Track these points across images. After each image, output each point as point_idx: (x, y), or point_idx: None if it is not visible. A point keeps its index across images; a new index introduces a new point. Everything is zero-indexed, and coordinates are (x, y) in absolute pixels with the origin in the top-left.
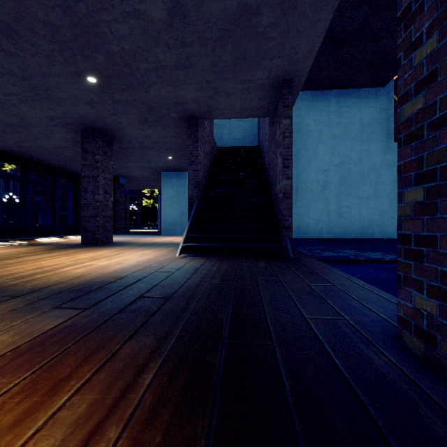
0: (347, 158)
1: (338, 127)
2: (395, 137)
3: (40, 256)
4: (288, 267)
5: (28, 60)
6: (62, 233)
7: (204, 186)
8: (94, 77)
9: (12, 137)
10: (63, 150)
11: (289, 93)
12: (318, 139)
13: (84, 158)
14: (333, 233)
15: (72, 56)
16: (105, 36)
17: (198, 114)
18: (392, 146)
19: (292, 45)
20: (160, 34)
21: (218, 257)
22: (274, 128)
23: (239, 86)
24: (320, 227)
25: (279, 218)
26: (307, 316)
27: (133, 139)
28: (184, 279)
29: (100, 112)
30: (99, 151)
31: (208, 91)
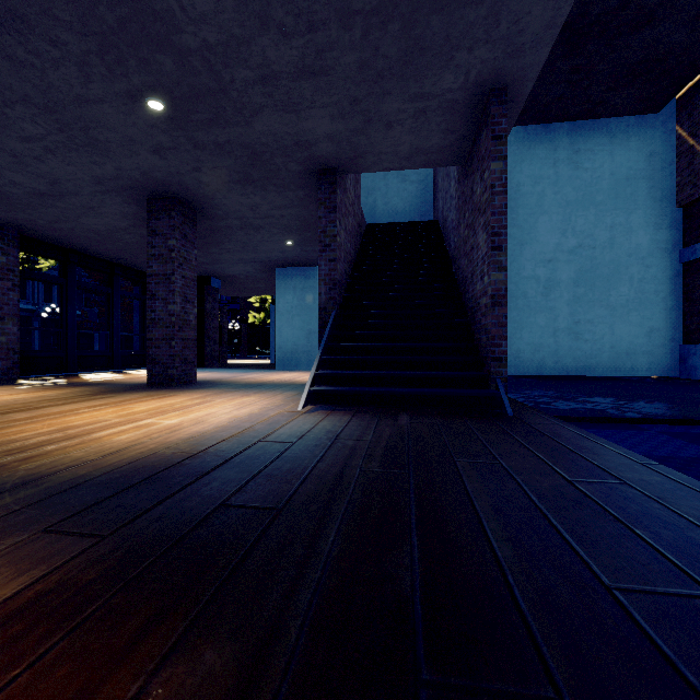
0: (589, 239)
1: (572, 186)
2: (679, 199)
3: (72, 406)
4: (510, 436)
5: (49, 74)
6: (123, 366)
7: (345, 287)
8: (160, 100)
9: (42, 215)
10: (121, 234)
11: (502, 114)
12: (537, 207)
13: (150, 244)
14: (564, 367)
15: (121, 63)
16: (172, 18)
17: (336, 163)
18: (670, 216)
19: (515, 16)
20: (270, 7)
21: (372, 411)
22: (469, 184)
23: (409, 106)
24: (541, 356)
25: (480, 342)
26: (610, 580)
27: (230, 212)
28: (312, 461)
29: (175, 167)
30: (175, 233)
31: (354, 118)
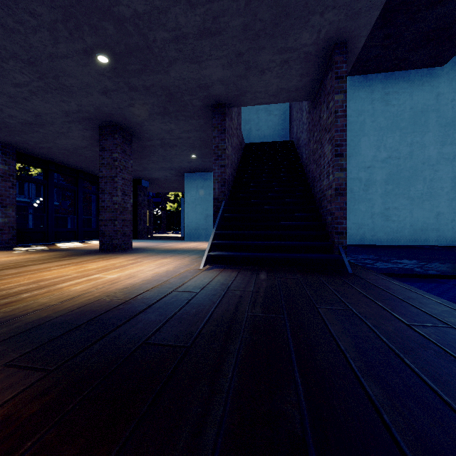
0: (395, 153)
1: (384, 117)
2: None
3: (47, 265)
4: (353, 288)
5: (30, 37)
6: (85, 238)
7: (232, 184)
8: (105, 55)
9: (31, 138)
10: (83, 151)
11: (343, 61)
12: (359, 131)
13: (101, 156)
14: (378, 239)
15: (78, 28)
16: None
17: (226, 100)
18: (451, 136)
19: None
20: None
21: (251, 269)
22: (317, 112)
23: (277, 57)
24: (363, 232)
25: (326, 221)
26: None
27: (154, 135)
28: (212, 307)
29: (117, 103)
30: (117, 149)
31: (238, 67)
